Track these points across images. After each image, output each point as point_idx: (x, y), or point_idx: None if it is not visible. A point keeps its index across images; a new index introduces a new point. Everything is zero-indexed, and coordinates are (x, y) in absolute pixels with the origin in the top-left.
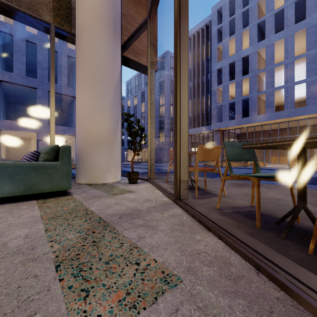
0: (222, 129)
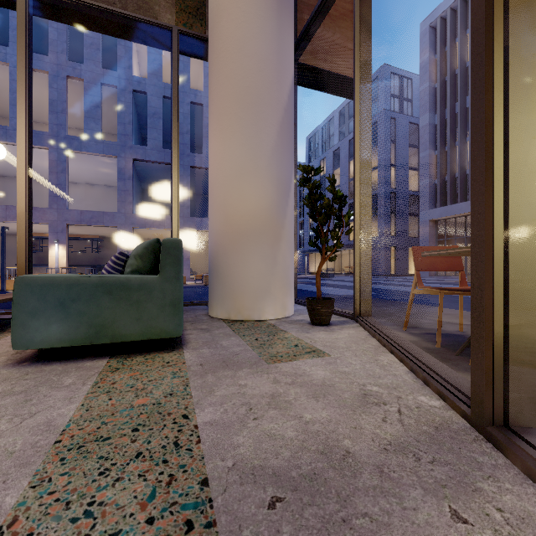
0: None
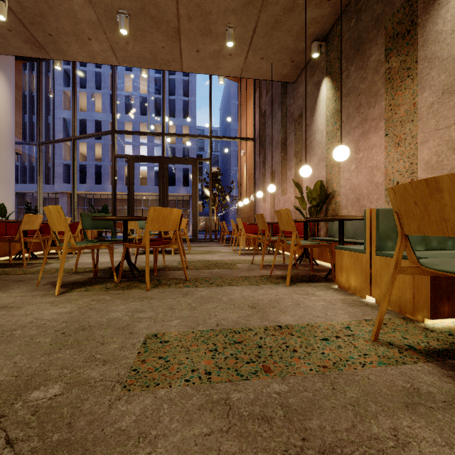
0: (70, 192)
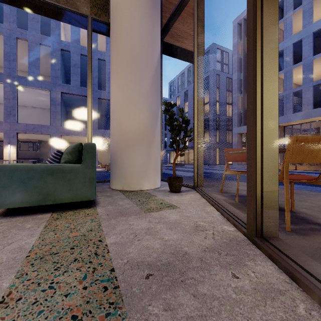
0: (282, 125)
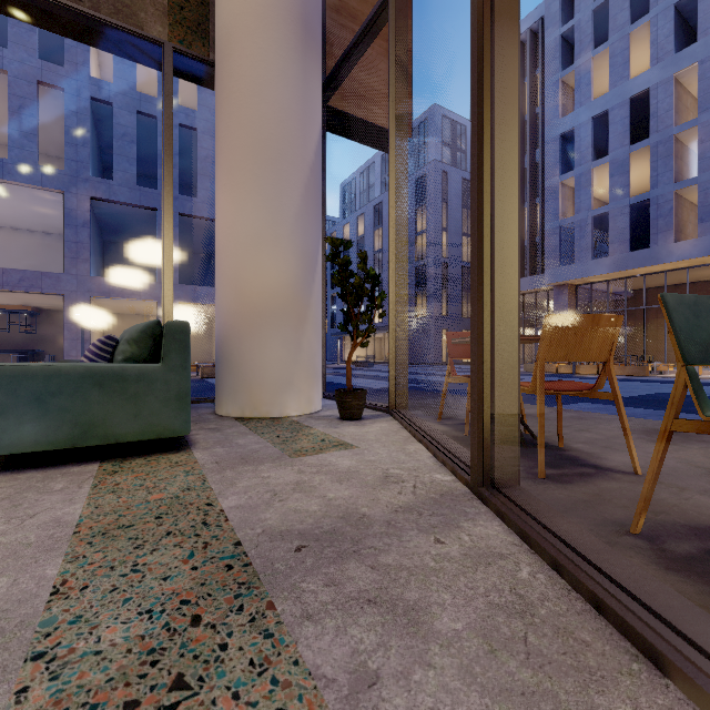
0: (573, 282)
